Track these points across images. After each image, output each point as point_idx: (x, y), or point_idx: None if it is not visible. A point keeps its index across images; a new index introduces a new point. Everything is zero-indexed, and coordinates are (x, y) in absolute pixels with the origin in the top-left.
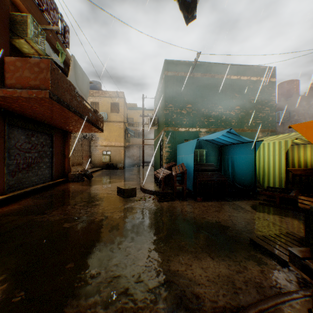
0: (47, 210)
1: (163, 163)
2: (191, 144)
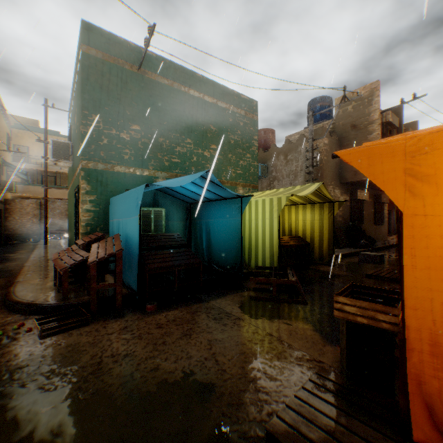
0: None
1: (79, 234)
2: (134, 194)
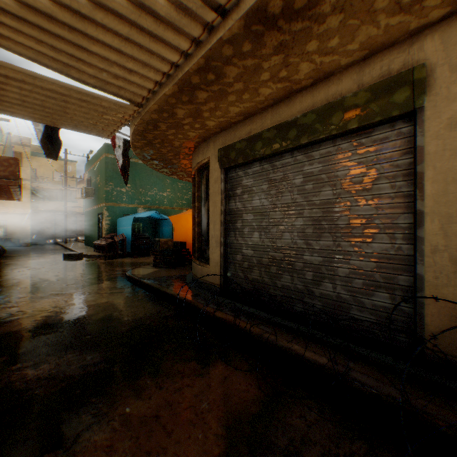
0: (11, 269)
1: (103, 234)
2: (130, 219)
